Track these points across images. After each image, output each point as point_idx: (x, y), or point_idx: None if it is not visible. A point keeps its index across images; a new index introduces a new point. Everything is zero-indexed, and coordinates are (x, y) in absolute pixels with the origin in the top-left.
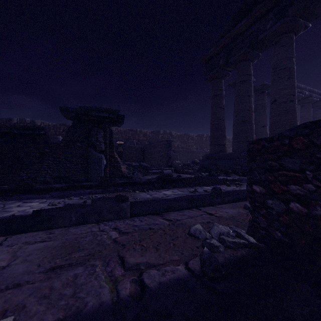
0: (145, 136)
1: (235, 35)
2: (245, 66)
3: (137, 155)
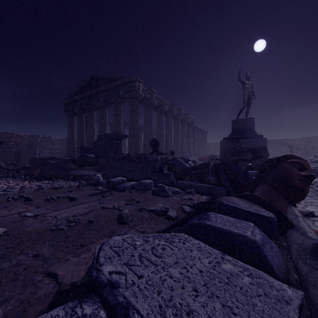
0: (23, 139)
1: (75, 100)
2: (80, 115)
3: (12, 156)
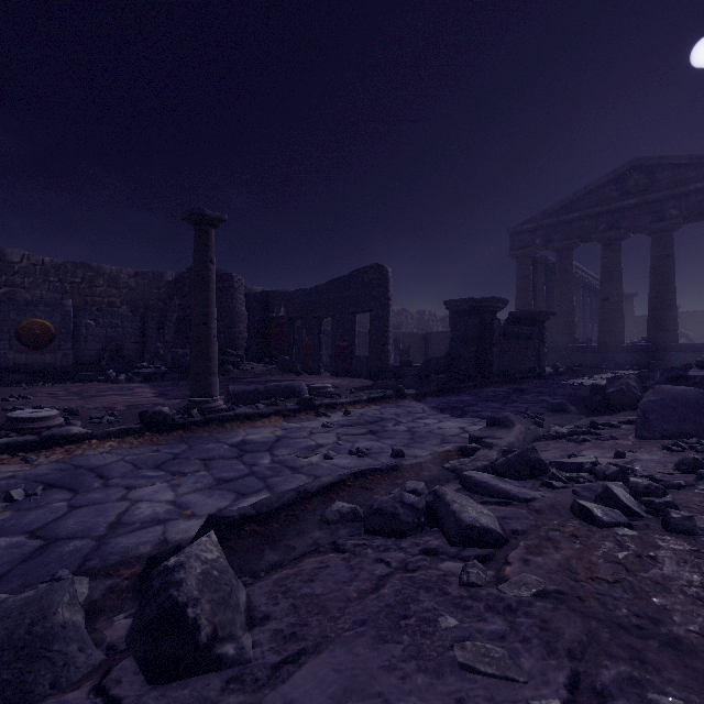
0: None
1: (562, 221)
2: (568, 255)
3: (420, 346)
